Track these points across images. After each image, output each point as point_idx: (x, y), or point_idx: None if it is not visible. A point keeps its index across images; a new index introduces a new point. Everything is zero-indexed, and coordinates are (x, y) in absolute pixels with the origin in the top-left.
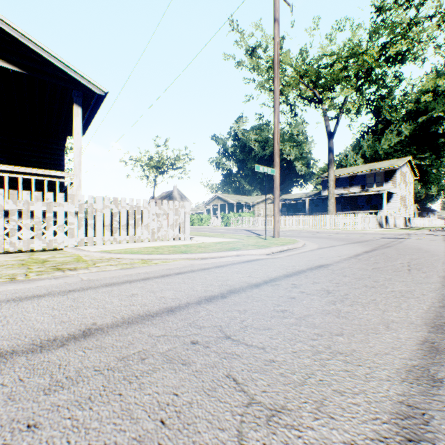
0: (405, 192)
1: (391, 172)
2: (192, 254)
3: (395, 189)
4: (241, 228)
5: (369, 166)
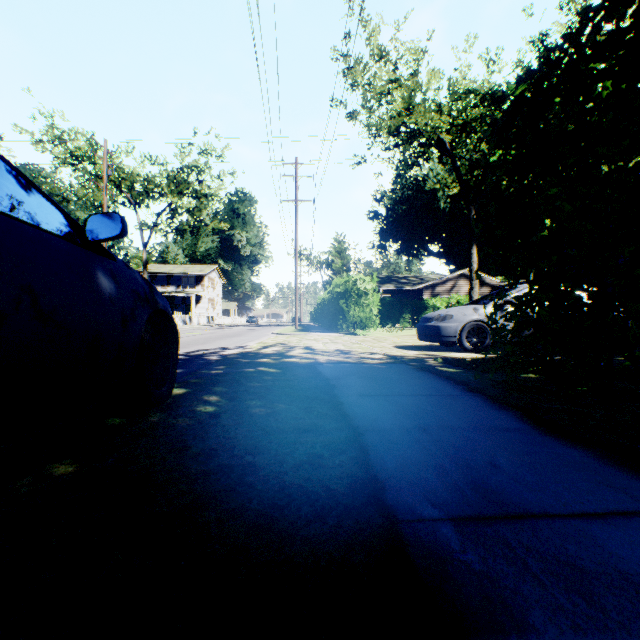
0: (214, 294)
1: (201, 277)
2: None
3: (204, 292)
4: None
5: (186, 268)
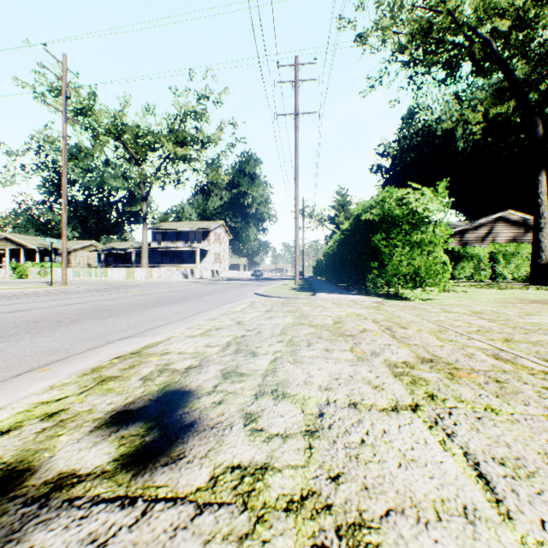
0: (220, 249)
1: (207, 232)
2: None
3: (209, 247)
4: (44, 281)
5: (194, 224)
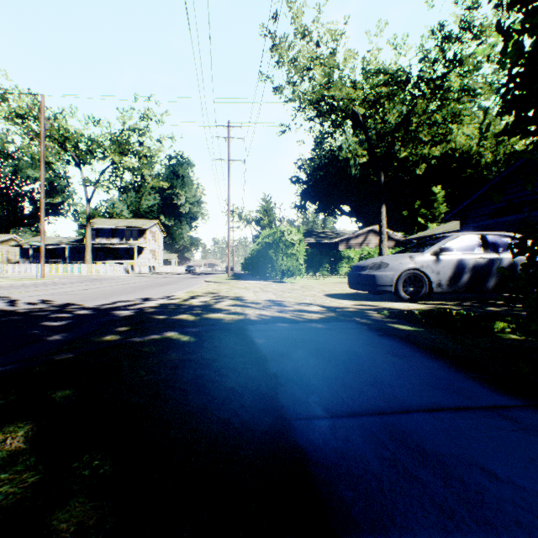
0: (155, 246)
1: (144, 230)
2: (13, 282)
3: (146, 244)
4: None
5: (129, 222)
